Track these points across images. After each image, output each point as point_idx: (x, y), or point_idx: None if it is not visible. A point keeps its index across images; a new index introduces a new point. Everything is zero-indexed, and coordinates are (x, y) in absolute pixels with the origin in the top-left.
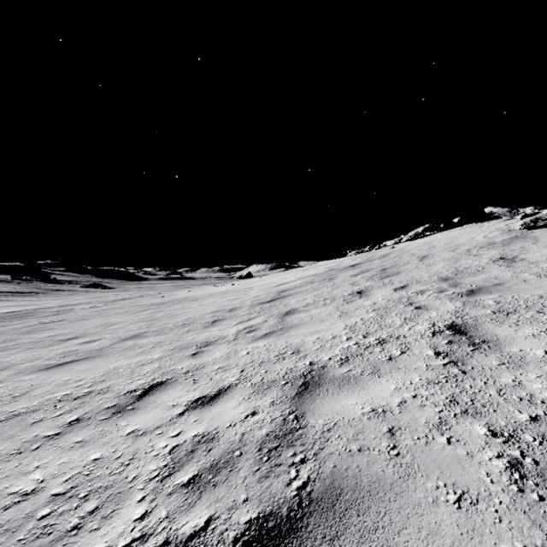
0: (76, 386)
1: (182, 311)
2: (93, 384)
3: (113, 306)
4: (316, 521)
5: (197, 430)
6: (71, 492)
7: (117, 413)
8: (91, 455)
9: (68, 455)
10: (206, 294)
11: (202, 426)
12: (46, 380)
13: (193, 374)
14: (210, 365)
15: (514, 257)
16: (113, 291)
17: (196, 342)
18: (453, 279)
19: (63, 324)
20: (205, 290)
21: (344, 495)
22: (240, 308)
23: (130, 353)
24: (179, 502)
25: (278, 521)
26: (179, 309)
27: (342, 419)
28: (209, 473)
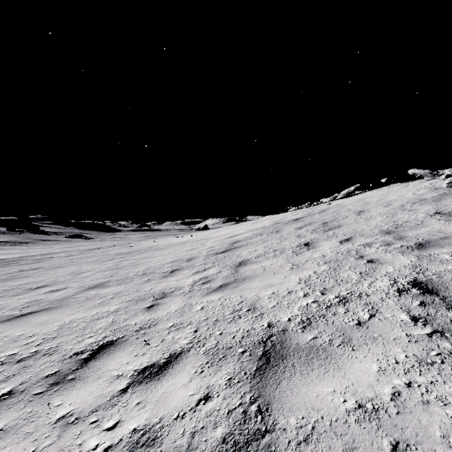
0: (25, 344)
1: (145, 260)
2: (43, 341)
3: (86, 255)
4: None
5: (138, 420)
6: None
7: (55, 384)
8: None
9: None
10: (168, 244)
11: (145, 415)
12: None
13: (145, 332)
14: (164, 321)
15: (450, 212)
16: (91, 240)
17: (153, 293)
18: (395, 232)
19: (38, 272)
20: (167, 240)
21: None
22: (197, 258)
23: (89, 304)
24: None
25: None
26: (142, 258)
27: (321, 419)
28: None
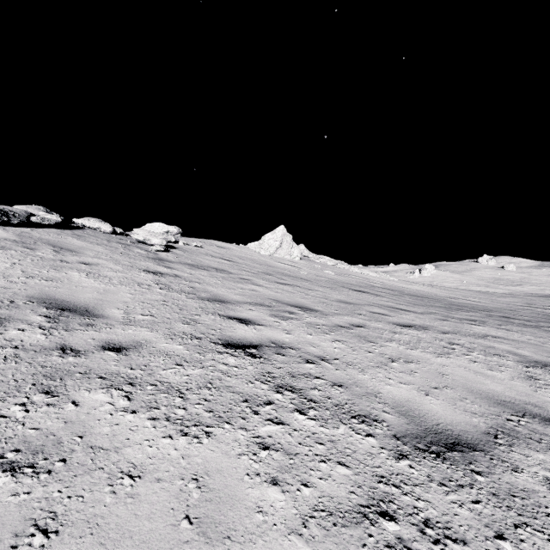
0: None
1: None
2: None
3: None
4: None
5: None
6: None
7: None
8: None
9: None
10: None
11: None
12: None
13: None
14: None
15: (159, 271)
16: None
17: None
18: (226, 300)
19: None
20: None
21: None
22: None
23: None
24: None
25: None
26: None
27: (537, 354)
28: None
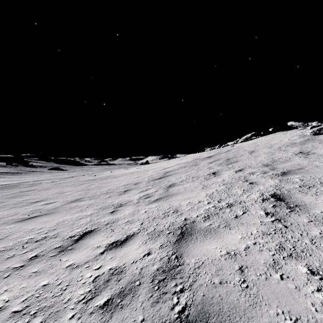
0: (37, 233)
1: (106, 184)
2: (48, 231)
3: (65, 181)
4: None
5: (112, 265)
6: (25, 310)
7: (61, 251)
8: (41, 282)
9: (27, 281)
10: (121, 174)
11: (115, 262)
12: (19, 228)
13: (111, 225)
14: (122, 219)
15: (308, 152)
16: (66, 171)
17: (113, 204)
18: (271, 165)
19: (34, 192)
20: (120, 171)
21: (211, 318)
22: (141, 183)
23: (73, 211)
24: (96, 320)
25: None
26: (104, 183)
27: (207, 259)
28: (118, 297)
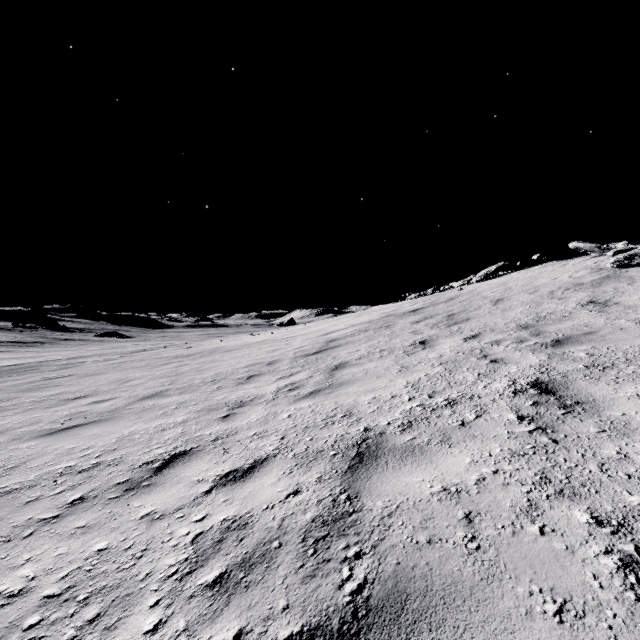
0: (82, 456)
1: (212, 365)
2: (103, 453)
3: (130, 358)
4: (376, 638)
5: (227, 513)
6: (67, 594)
7: (130, 490)
8: (94, 545)
9: (67, 544)
10: (240, 344)
11: (233, 508)
12: (47, 449)
13: (223, 442)
14: (244, 430)
15: (607, 301)
16: (132, 340)
17: (227, 402)
18: (534, 327)
19: (71, 380)
20: (240, 339)
21: (411, 602)
22: (281, 362)
23: (148, 415)
24: (201, 609)
25: (327, 638)
26: (208, 362)
27: (406, 500)
28: (241, 570)
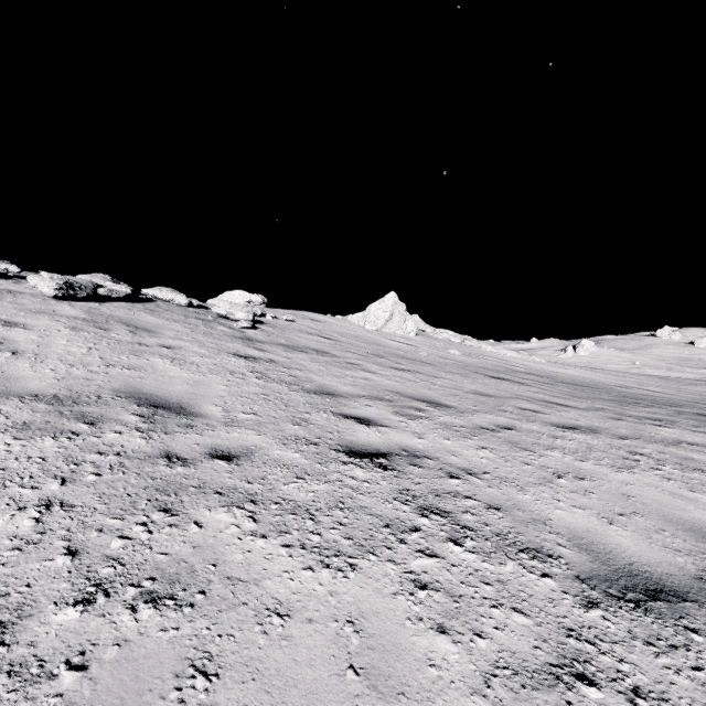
0: None
1: None
2: None
3: None
4: None
5: None
6: None
7: None
8: None
9: None
10: None
11: None
12: None
13: None
14: None
15: (251, 355)
16: None
17: None
18: (336, 392)
19: None
20: None
21: None
22: None
23: None
24: None
25: None
26: None
27: None
28: None
